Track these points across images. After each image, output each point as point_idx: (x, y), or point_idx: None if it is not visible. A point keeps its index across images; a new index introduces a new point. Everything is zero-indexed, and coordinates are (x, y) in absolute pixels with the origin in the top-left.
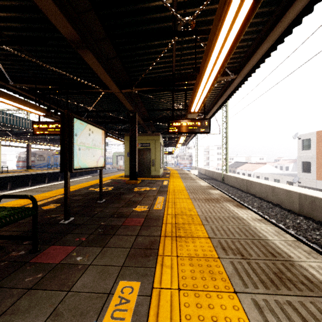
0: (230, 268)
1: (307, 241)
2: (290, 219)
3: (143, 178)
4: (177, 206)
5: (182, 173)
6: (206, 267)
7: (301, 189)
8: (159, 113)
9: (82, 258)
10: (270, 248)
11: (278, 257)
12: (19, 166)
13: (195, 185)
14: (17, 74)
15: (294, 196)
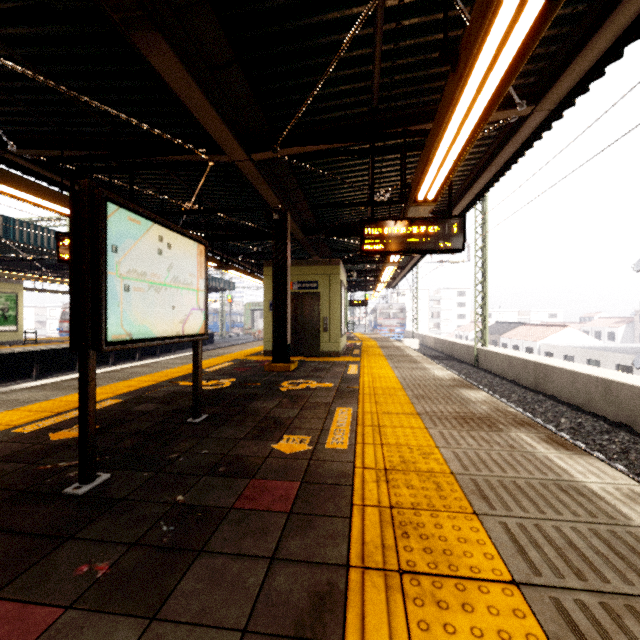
0: None
1: None
2: None
3: (303, 357)
4: (387, 437)
5: (389, 347)
6: None
7: None
8: (339, 216)
9: None
10: None
11: None
12: (63, 330)
13: (422, 376)
14: (25, 127)
15: None
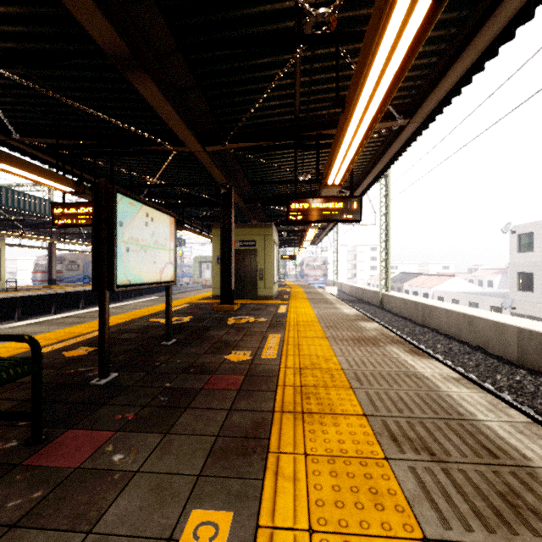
0: (411, 482)
1: (538, 416)
2: (503, 373)
3: (243, 300)
4: (303, 351)
5: (312, 292)
6: (363, 480)
7: (522, 320)
8: (272, 189)
9: (123, 456)
10: (484, 438)
11: (502, 458)
12: (36, 279)
13: (334, 313)
14: (26, 120)
15: (508, 334)
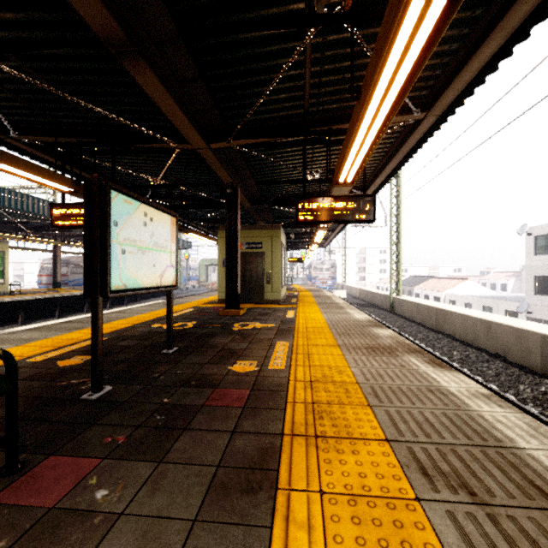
0: (451, 533)
1: None
2: (526, 383)
3: (250, 305)
4: (314, 361)
5: (320, 296)
6: (392, 530)
7: (544, 327)
8: (279, 190)
9: (108, 493)
10: (531, 472)
11: None
12: (42, 283)
13: (345, 318)
14: (24, 118)
15: (531, 341)
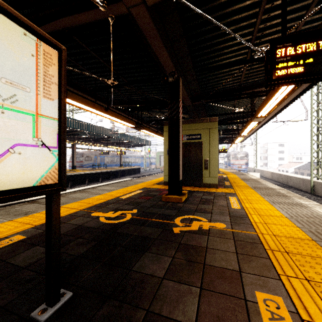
0: None
1: None
2: None
3: (190, 187)
4: None
5: (248, 179)
6: None
7: None
8: (217, 85)
9: None
10: None
11: None
12: (70, 166)
13: (313, 217)
14: None
15: None
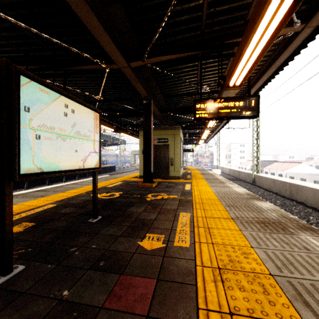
0: None
1: None
2: None
3: (160, 179)
4: (215, 237)
5: (206, 174)
6: None
7: None
8: (179, 103)
9: None
10: None
11: None
12: None
13: (228, 191)
14: (9, 54)
15: None
